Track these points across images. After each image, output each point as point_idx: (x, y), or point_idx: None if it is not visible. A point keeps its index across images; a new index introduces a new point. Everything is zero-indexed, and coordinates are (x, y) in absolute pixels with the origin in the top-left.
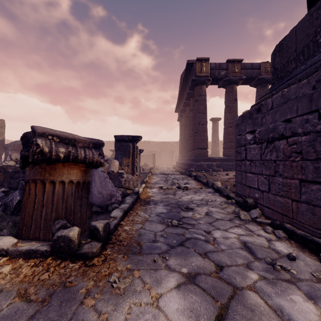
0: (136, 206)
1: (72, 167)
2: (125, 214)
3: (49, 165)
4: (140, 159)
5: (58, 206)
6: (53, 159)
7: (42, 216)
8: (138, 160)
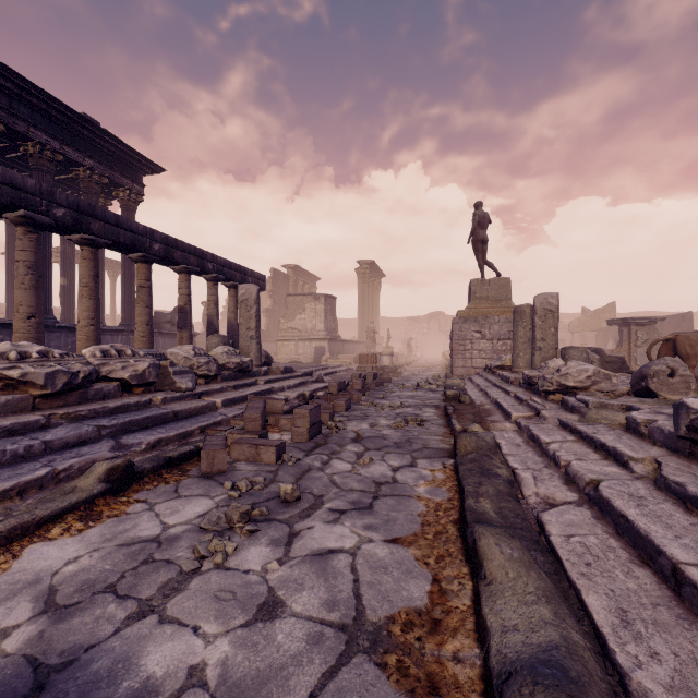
0: None
1: None
2: None
3: None
4: None
5: None
6: None
7: None
8: None
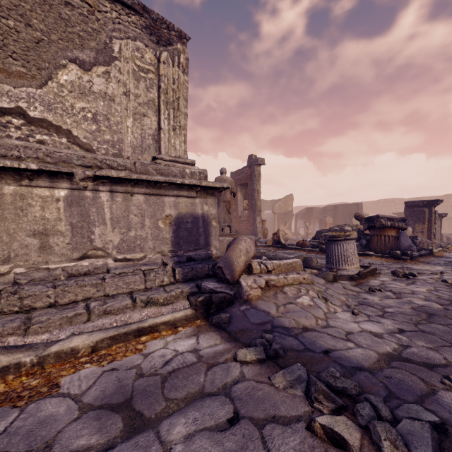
0: (429, 256)
1: (392, 230)
2: (420, 256)
3: (383, 229)
4: (447, 225)
5: (386, 245)
6: (386, 227)
7: (381, 248)
8: (438, 226)
